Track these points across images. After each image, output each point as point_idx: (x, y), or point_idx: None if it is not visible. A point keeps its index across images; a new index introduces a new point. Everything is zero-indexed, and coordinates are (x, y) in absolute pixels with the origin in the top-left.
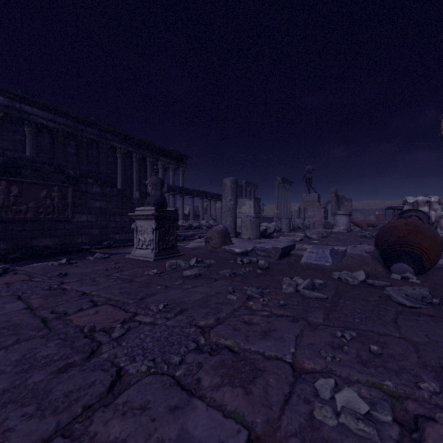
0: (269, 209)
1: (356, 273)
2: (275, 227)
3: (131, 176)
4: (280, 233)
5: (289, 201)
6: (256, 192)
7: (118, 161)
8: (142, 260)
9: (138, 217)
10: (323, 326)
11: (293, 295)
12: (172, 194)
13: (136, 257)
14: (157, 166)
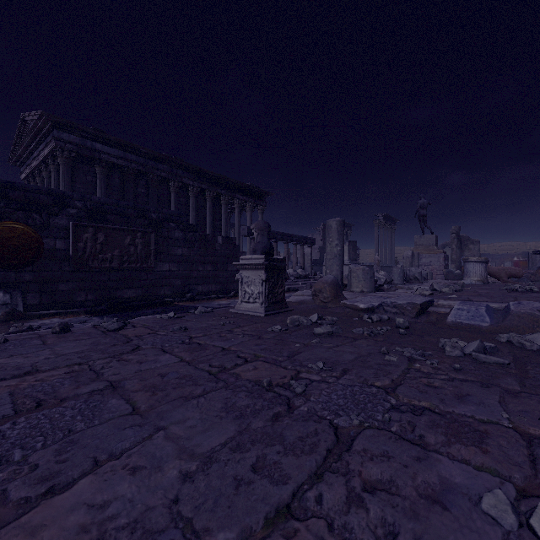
0: (365, 254)
1: (531, 336)
2: (386, 278)
3: (204, 218)
4: (391, 285)
5: (393, 244)
6: (349, 233)
7: (191, 201)
8: (252, 315)
9: (244, 266)
10: (525, 393)
11: (462, 359)
12: (252, 238)
13: (243, 312)
14: (232, 205)
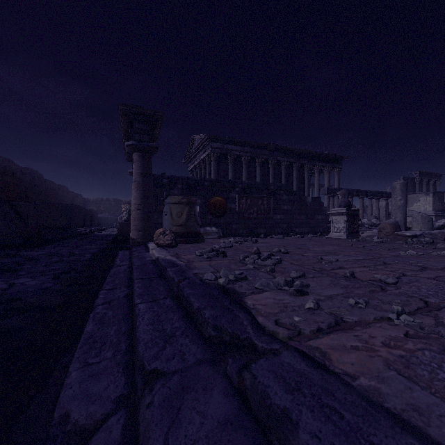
0: None
1: None
2: None
3: (291, 183)
4: None
5: None
6: (437, 183)
7: (282, 172)
8: (339, 238)
9: (334, 214)
10: None
11: (443, 248)
12: (331, 196)
13: (333, 237)
14: (312, 170)
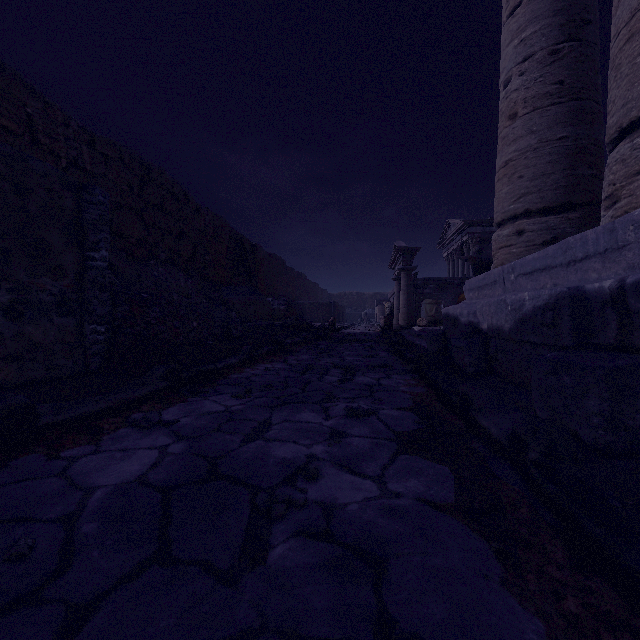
0: None
1: None
2: None
3: None
4: None
5: None
6: None
7: None
8: None
9: None
10: None
11: None
12: None
13: None
14: None
